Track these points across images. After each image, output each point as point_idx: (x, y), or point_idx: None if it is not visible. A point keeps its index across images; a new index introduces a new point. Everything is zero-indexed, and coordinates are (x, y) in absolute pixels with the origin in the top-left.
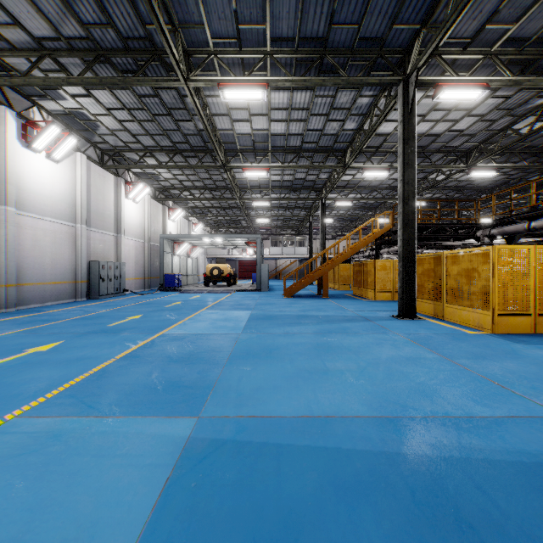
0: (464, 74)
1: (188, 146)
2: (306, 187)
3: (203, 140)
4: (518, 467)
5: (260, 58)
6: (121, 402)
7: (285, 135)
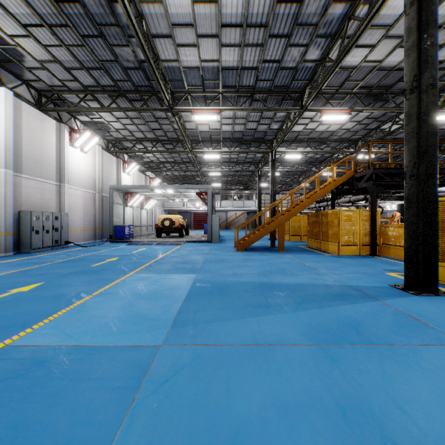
0: None
1: (132, 86)
2: (257, 140)
3: (146, 76)
4: None
5: None
6: None
7: (238, 69)
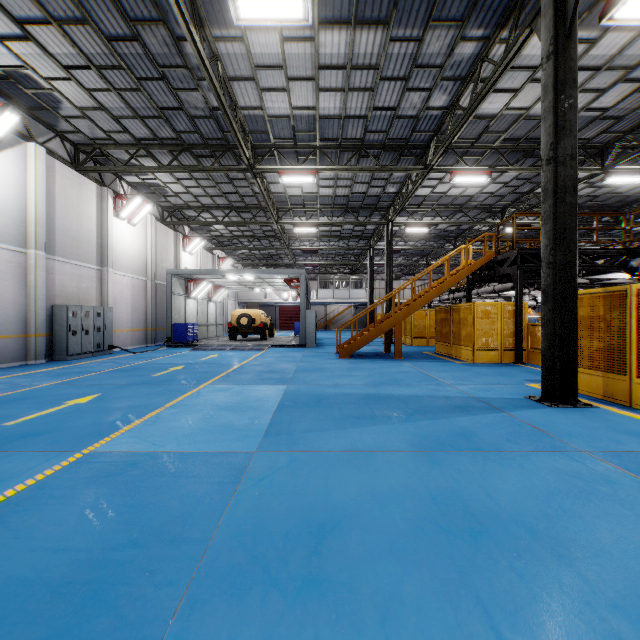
0: None
1: (200, 138)
2: (367, 207)
3: (219, 127)
4: None
5: None
6: None
7: (340, 117)
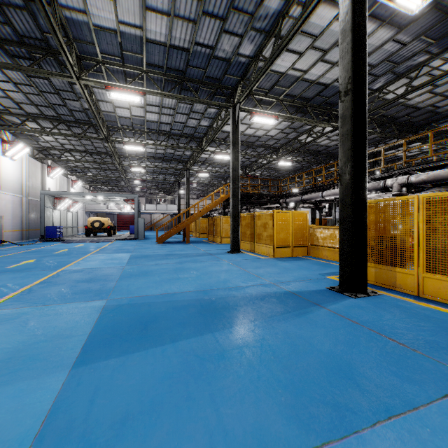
0: (268, 107)
1: (73, 118)
2: (175, 160)
3: (87, 116)
4: (243, 296)
5: (138, 72)
6: (56, 300)
7: (158, 122)
